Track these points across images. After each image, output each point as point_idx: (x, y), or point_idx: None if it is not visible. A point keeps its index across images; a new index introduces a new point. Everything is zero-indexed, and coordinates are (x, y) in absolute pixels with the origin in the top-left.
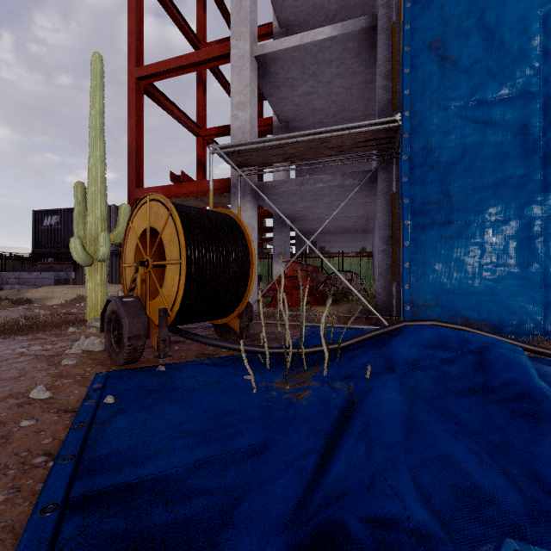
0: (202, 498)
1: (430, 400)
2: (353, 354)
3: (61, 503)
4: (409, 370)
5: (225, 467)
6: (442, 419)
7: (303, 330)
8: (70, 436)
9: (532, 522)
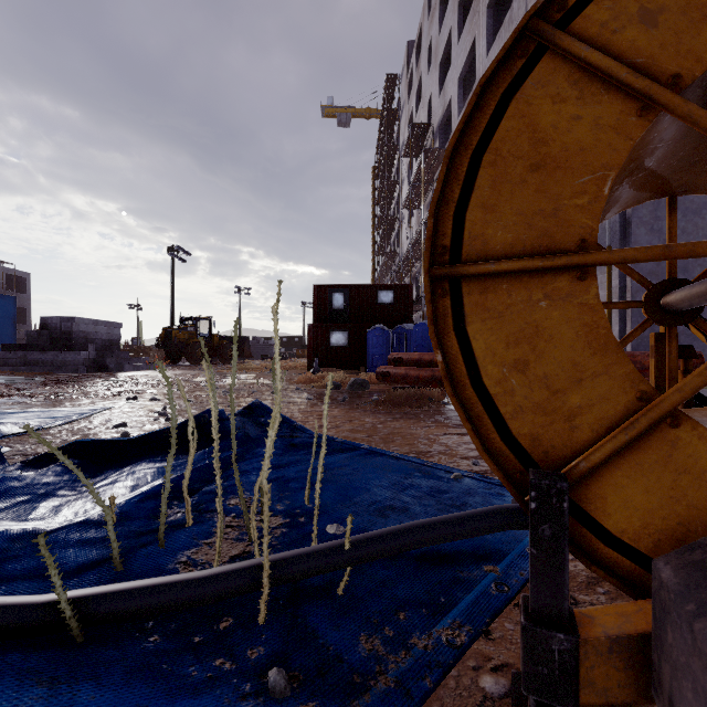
0: (301, 453)
1: (49, 517)
2: (47, 581)
3: (364, 448)
4: (6, 528)
5: (297, 460)
6: (88, 496)
7: (219, 481)
8: (421, 460)
9: (140, 459)
